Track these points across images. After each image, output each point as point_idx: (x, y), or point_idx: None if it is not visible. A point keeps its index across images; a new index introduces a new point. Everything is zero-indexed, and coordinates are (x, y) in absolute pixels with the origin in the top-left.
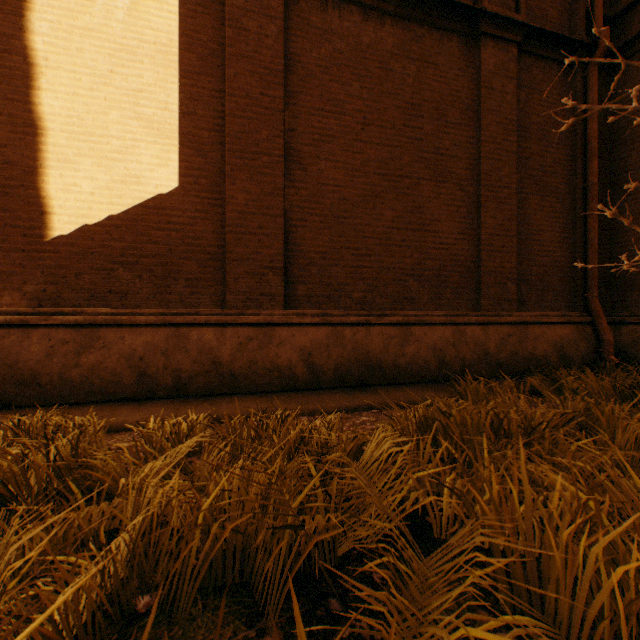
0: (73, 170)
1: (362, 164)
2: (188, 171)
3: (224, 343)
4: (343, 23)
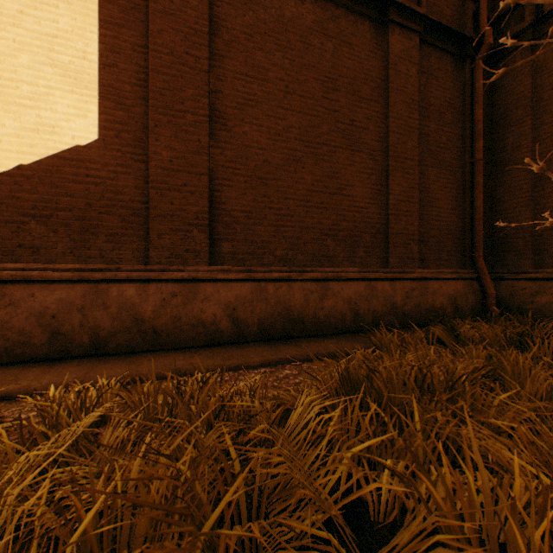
0: None
1: (284, 130)
2: (109, 124)
3: (147, 299)
4: None
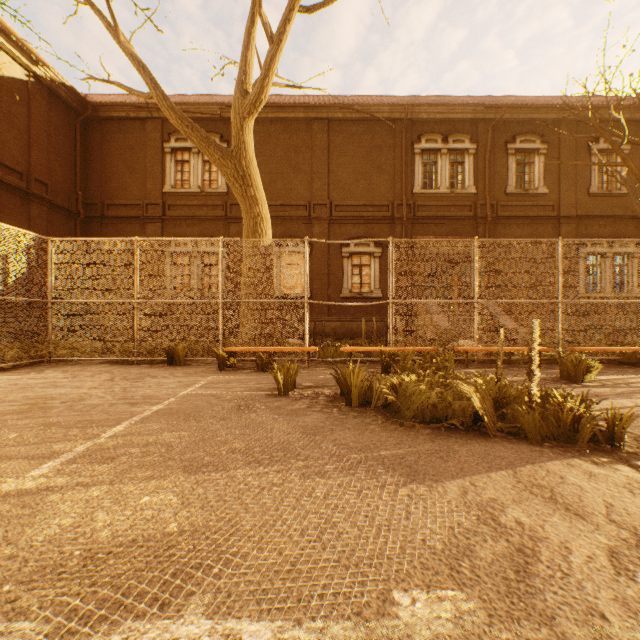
0: None
1: None
2: None
3: None
4: None
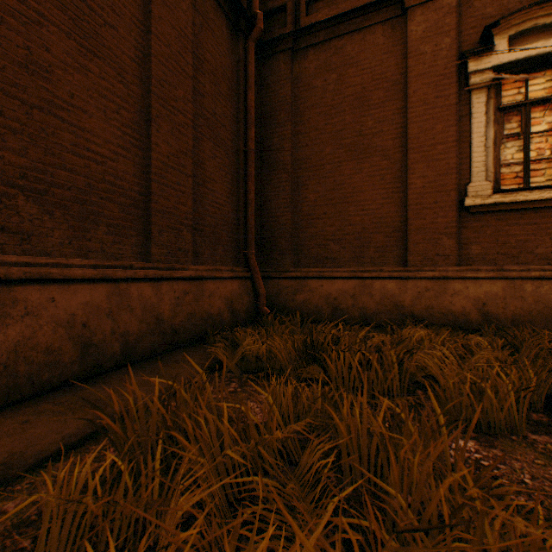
0: None
1: None
2: None
3: None
4: None
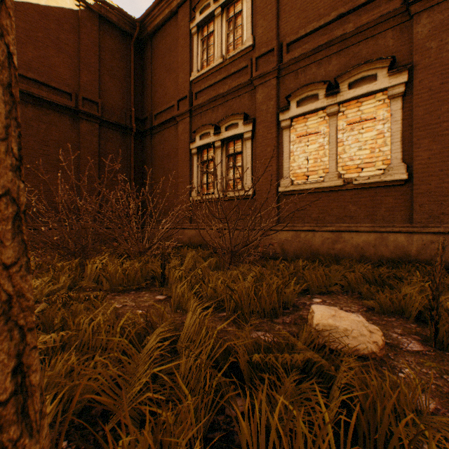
0: None
1: None
2: None
3: None
4: None
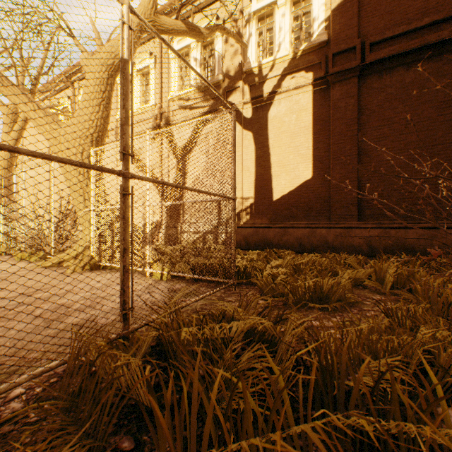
0: (279, 178)
1: (404, 145)
2: (316, 170)
3: (329, 235)
4: (392, 79)
